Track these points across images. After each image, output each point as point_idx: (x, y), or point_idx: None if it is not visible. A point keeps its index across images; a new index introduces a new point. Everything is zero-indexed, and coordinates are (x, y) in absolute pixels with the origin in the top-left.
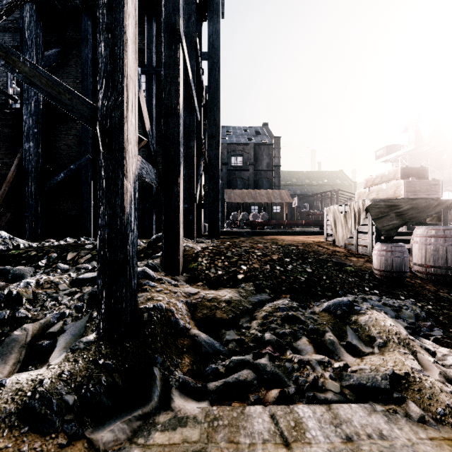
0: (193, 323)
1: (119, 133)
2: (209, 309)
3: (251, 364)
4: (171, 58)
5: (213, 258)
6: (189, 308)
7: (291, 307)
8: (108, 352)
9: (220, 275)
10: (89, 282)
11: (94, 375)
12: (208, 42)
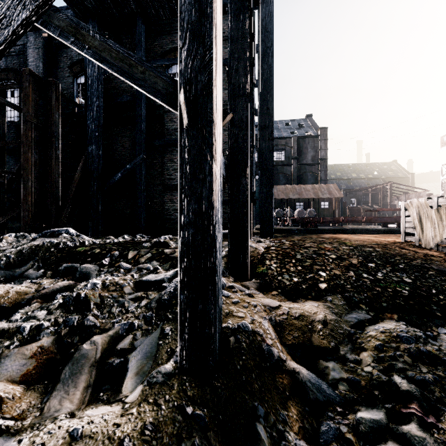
0: (285, 350)
1: (206, 102)
2: (300, 331)
3: (394, 431)
4: (238, 30)
5: (282, 261)
6: (274, 327)
7: (416, 337)
8: (195, 394)
9: (297, 282)
10: (153, 286)
11: (184, 433)
12: (261, 26)
